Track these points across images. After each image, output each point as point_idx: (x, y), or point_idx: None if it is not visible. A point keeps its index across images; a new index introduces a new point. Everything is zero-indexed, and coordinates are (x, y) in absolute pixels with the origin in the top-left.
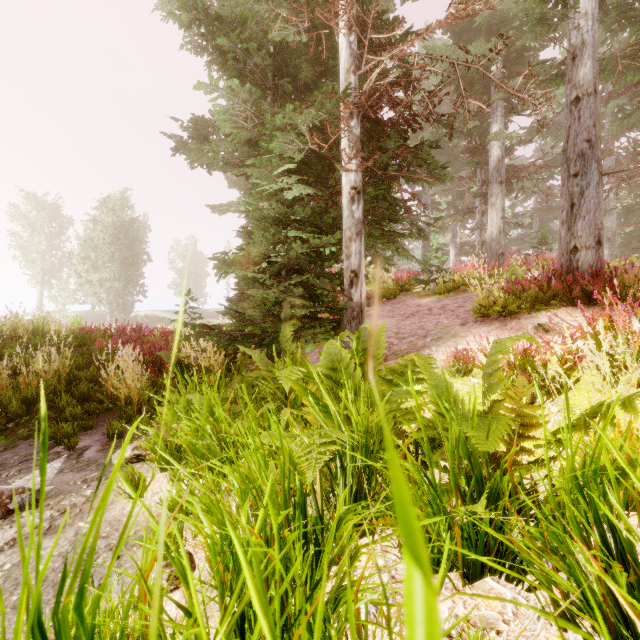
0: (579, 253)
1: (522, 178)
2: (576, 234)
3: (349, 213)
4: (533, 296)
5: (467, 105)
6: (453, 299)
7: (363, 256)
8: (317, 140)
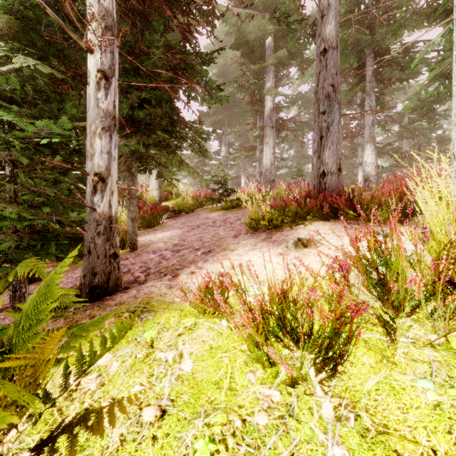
0: (326, 177)
1: (286, 129)
2: (324, 161)
3: (94, 102)
4: (293, 212)
5: None
6: (235, 213)
7: (116, 158)
8: None
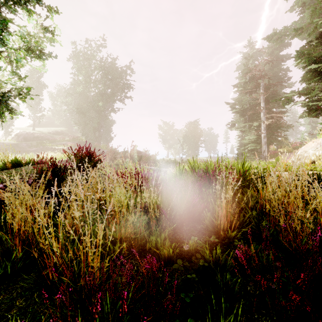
0: None
1: None
2: None
3: (263, 140)
4: None
5: (284, 124)
6: None
7: (266, 147)
8: (256, 132)
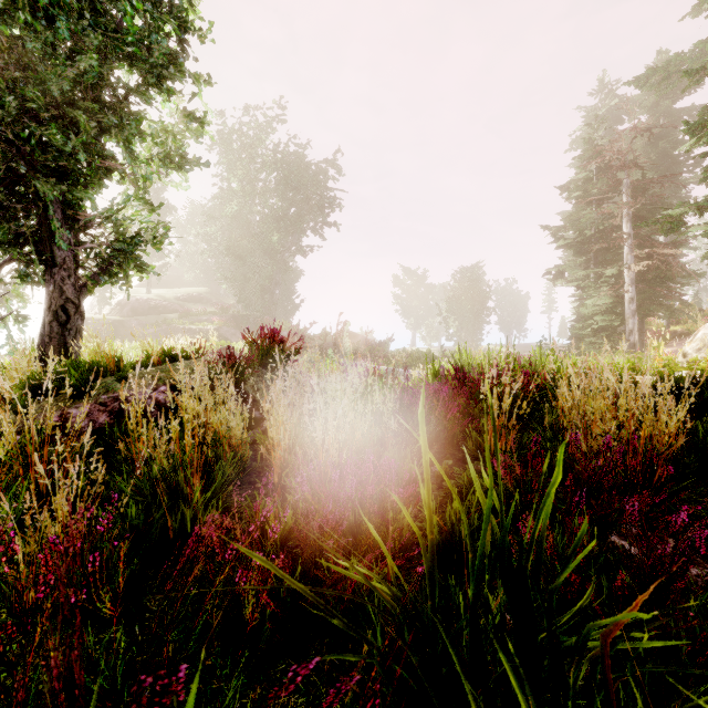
0: None
1: None
2: None
3: (628, 308)
4: None
5: (677, 270)
6: None
7: (635, 324)
8: (610, 289)
